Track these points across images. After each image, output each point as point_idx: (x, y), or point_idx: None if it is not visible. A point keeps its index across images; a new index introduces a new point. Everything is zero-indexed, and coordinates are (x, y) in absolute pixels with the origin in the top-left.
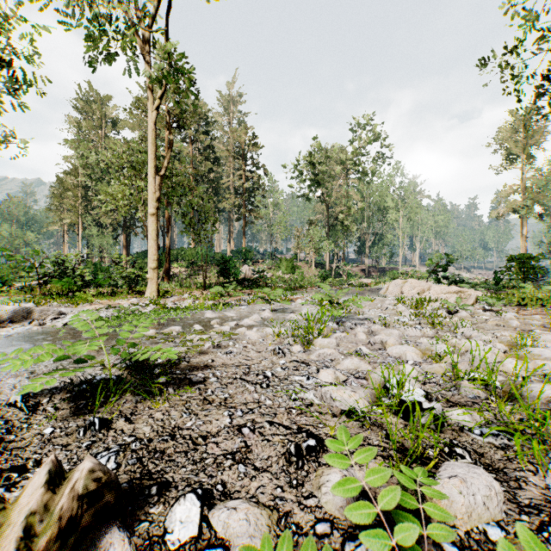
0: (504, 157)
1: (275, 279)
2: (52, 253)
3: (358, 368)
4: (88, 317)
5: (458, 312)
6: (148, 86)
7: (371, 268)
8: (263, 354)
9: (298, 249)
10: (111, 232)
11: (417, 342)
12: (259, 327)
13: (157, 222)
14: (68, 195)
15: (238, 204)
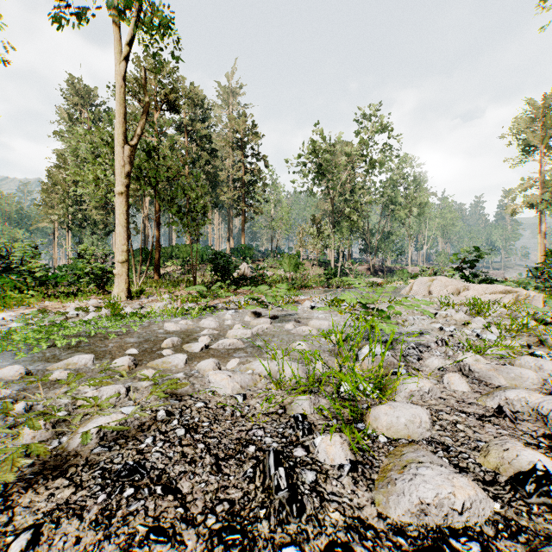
0: (521, 148)
1: (276, 278)
2: None
3: None
4: None
5: None
6: (114, 30)
7: (377, 267)
8: (229, 477)
9: (301, 247)
10: (102, 228)
11: None
12: (241, 358)
13: (126, 203)
14: (57, 190)
15: (236, 199)
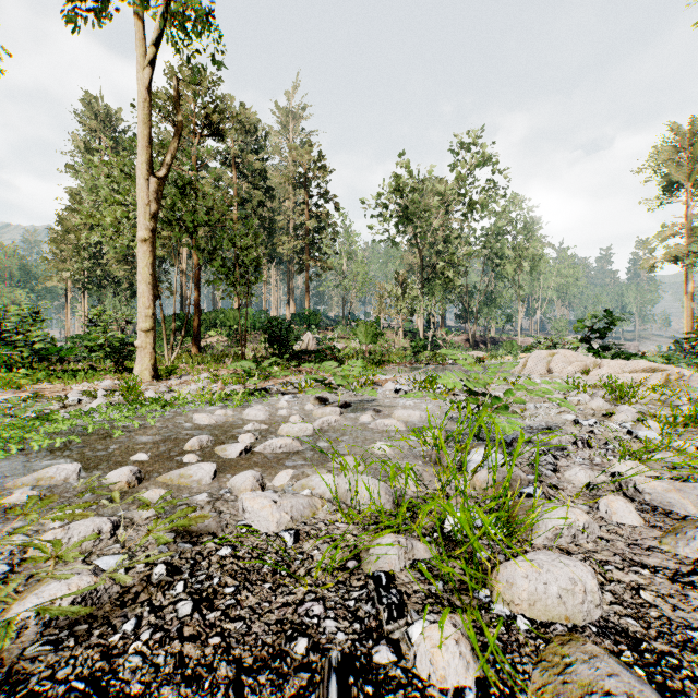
0: (662, 186)
1: (349, 352)
2: None
3: None
4: None
5: None
6: (135, 24)
7: (478, 337)
8: None
9: (380, 312)
10: (126, 288)
11: None
12: (296, 470)
13: (151, 254)
14: (69, 239)
15: (299, 250)
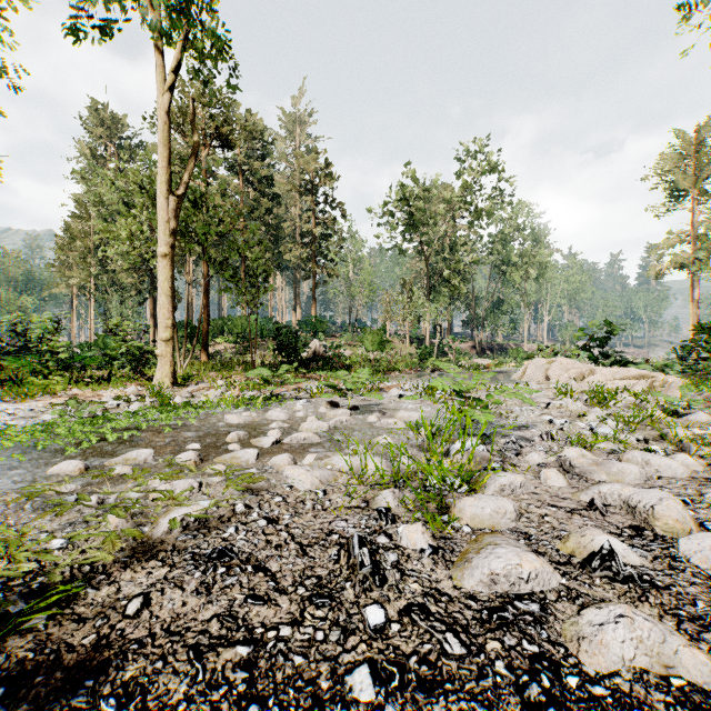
0: (668, 193)
1: (355, 359)
2: (8, 316)
3: (671, 672)
4: (7, 423)
5: (688, 414)
6: (156, 54)
7: (485, 344)
8: (315, 559)
9: (387, 319)
10: (133, 295)
11: (710, 501)
12: (319, 453)
13: (171, 268)
14: (76, 246)
15: (305, 257)
